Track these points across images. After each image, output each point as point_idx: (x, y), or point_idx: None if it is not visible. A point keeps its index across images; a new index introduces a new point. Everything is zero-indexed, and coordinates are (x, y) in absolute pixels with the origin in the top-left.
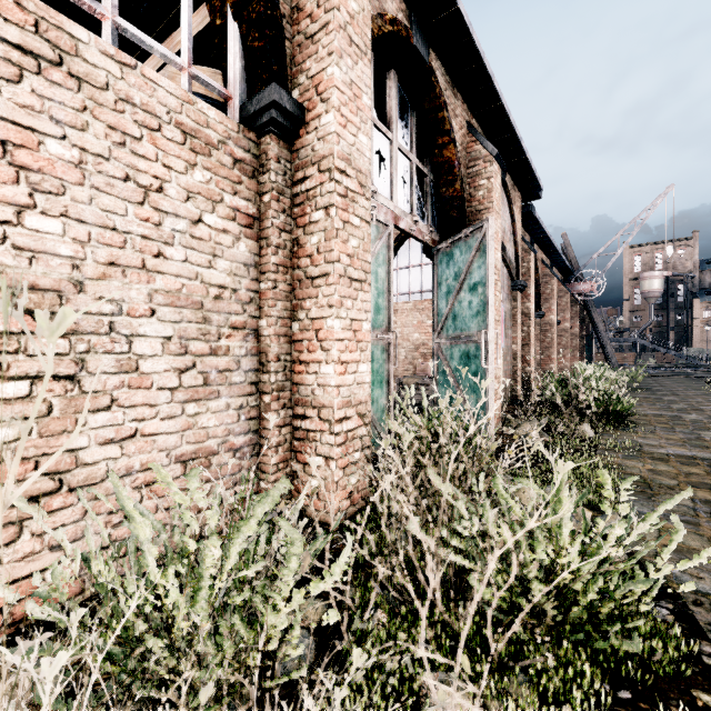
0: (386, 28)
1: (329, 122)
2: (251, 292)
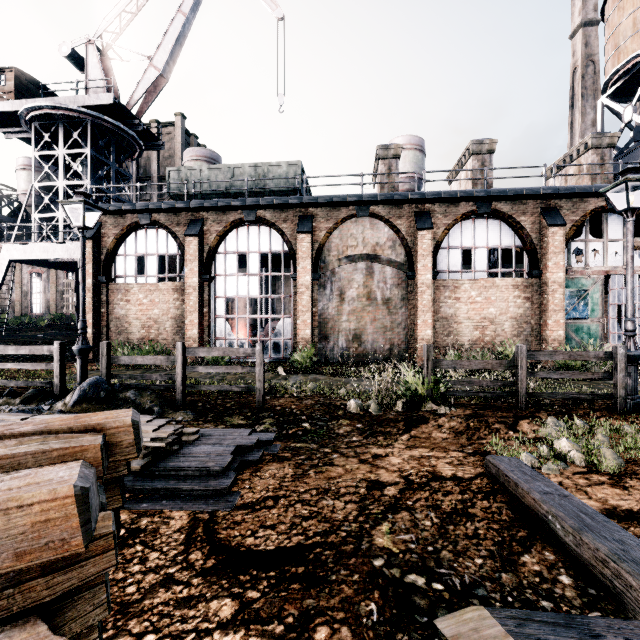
0: (586, 218)
1: (547, 275)
2: (529, 314)
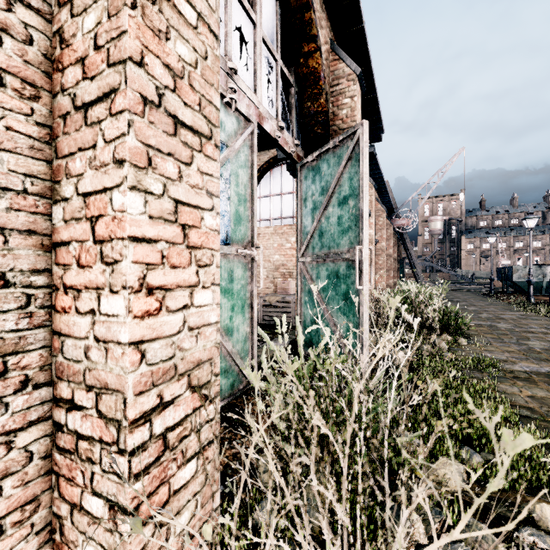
0: None
1: None
2: None
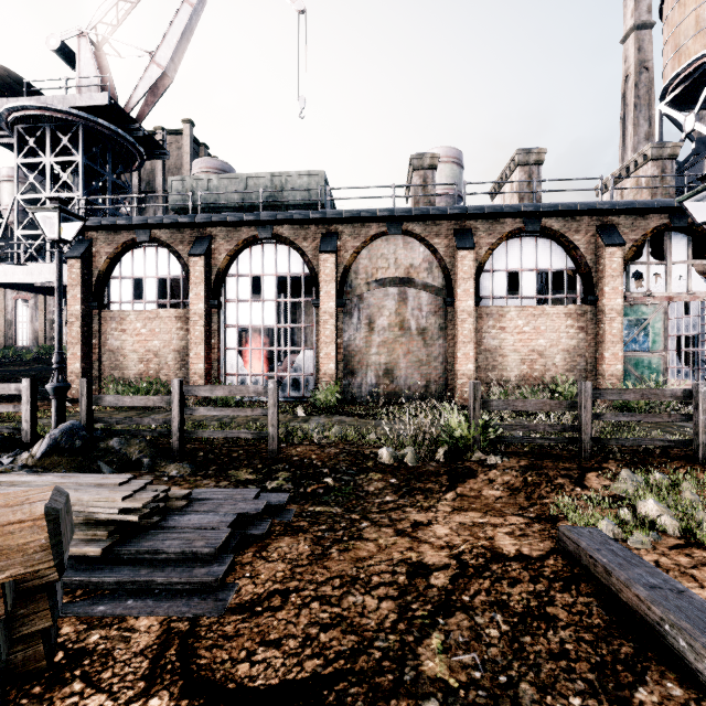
0: (647, 237)
1: (604, 302)
2: (583, 346)
